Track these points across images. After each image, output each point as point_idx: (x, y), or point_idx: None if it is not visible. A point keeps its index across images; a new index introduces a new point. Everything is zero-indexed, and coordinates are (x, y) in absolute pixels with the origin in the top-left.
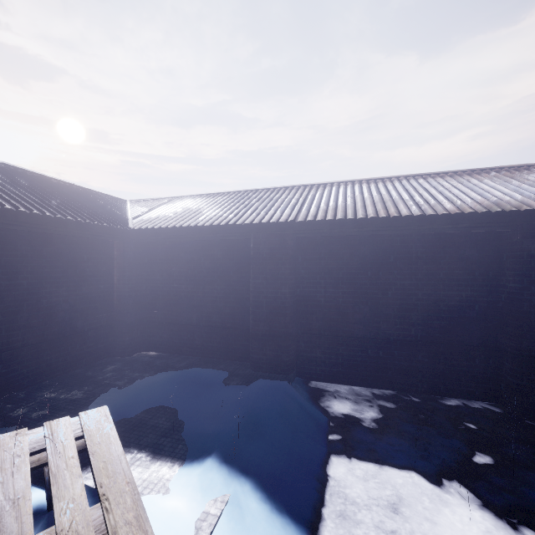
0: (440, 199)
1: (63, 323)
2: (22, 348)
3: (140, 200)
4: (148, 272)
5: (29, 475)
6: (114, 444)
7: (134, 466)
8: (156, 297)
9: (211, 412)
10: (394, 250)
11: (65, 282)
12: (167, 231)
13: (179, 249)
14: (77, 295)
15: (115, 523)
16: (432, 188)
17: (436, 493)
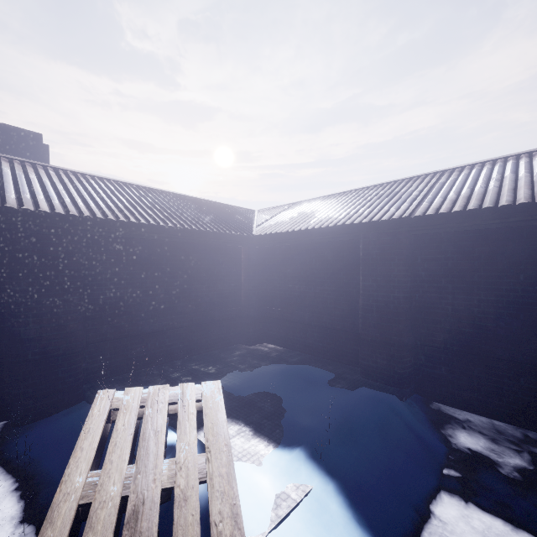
0: None
1: (205, 312)
2: (179, 328)
3: (265, 209)
4: (268, 273)
5: (166, 417)
6: (221, 412)
7: (239, 436)
8: (274, 295)
9: (310, 408)
10: None
11: (207, 281)
12: (282, 235)
13: (293, 252)
14: (215, 291)
15: (212, 472)
16: None
17: None
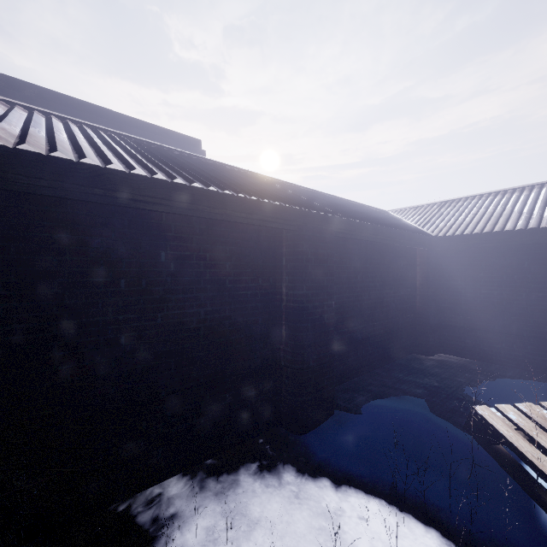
0: None
1: (392, 319)
2: (376, 336)
3: (400, 209)
4: (445, 278)
5: None
6: None
7: None
8: (456, 302)
9: None
10: None
11: (393, 285)
12: (481, 236)
13: (489, 254)
14: (397, 296)
15: None
16: None
17: None
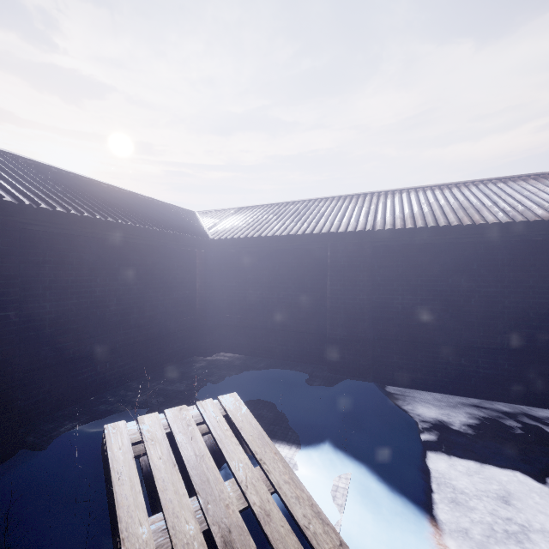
0: (528, 204)
1: (160, 324)
2: (133, 344)
3: (207, 211)
4: (224, 279)
5: (202, 439)
6: (253, 423)
7: None
8: (232, 302)
9: (308, 407)
10: (477, 257)
11: (162, 288)
12: (245, 240)
13: (254, 257)
14: (170, 299)
15: (277, 481)
16: (516, 193)
17: (545, 492)
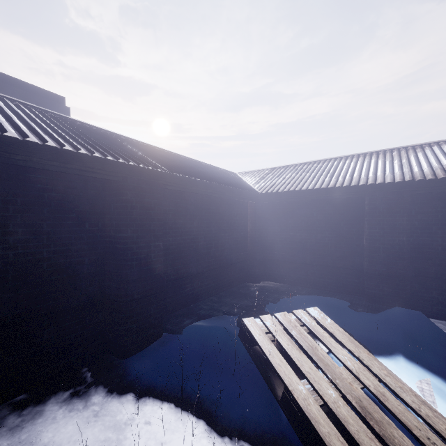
0: None
1: (227, 256)
2: (212, 270)
3: (245, 172)
4: (268, 224)
5: (310, 336)
6: (340, 330)
7: None
8: (275, 242)
9: (363, 326)
10: None
11: (227, 230)
12: (288, 193)
13: (294, 207)
14: (232, 238)
15: (379, 374)
16: None
17: None
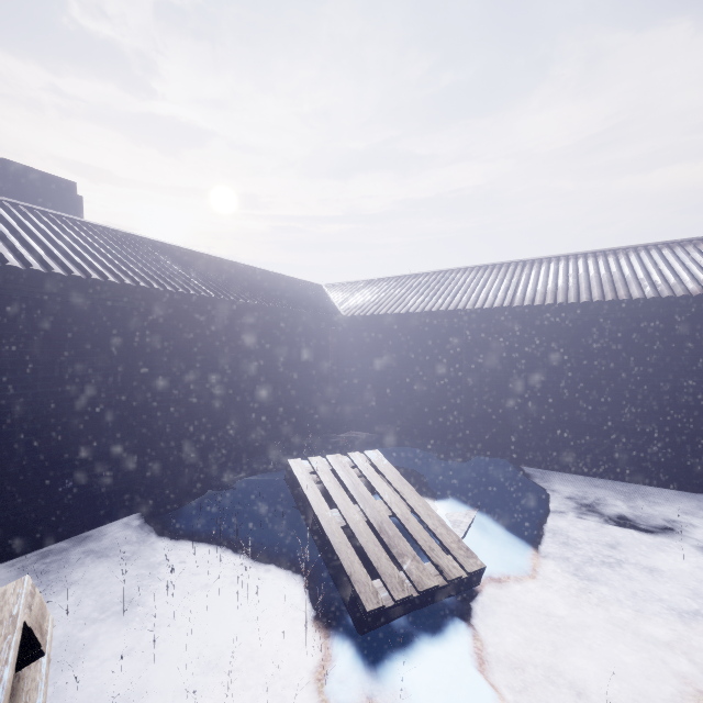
0: (683, 277)
1: (298, 399)
2: (277, 416)
3: (334, 284)
4: (356, 357)
5: (356, 475)
6: (394, 470)
7: None
8: (364, 380)
9: (440, 474)
10: (624, 334)
11: (299, 365)
12: (378, 317)
13: (387, 334)
14: (306, 376)
15: (414, 505)
16: (677, 262)
17: (655, 546)
